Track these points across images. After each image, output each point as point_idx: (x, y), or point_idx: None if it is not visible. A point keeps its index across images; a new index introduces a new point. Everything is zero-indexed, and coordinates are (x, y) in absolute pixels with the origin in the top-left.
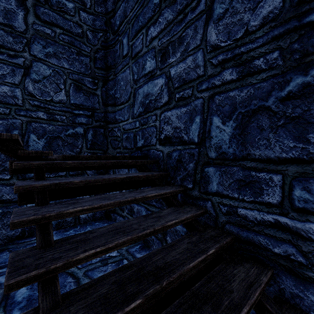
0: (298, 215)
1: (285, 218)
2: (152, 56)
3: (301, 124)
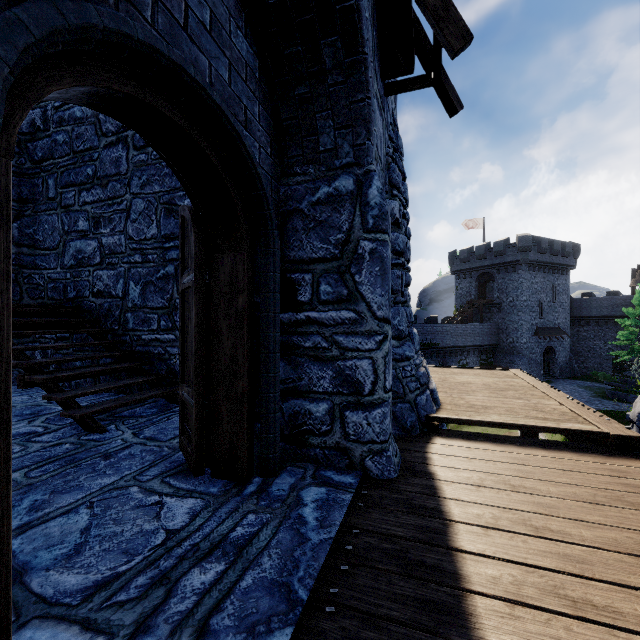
0: (162, 332)
1: (159, 335)
2: (86, 218)
3: (163, 292)
